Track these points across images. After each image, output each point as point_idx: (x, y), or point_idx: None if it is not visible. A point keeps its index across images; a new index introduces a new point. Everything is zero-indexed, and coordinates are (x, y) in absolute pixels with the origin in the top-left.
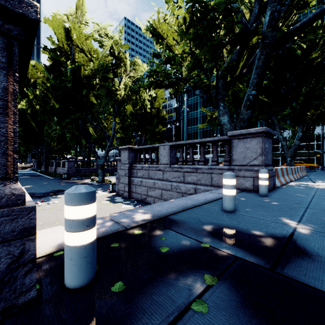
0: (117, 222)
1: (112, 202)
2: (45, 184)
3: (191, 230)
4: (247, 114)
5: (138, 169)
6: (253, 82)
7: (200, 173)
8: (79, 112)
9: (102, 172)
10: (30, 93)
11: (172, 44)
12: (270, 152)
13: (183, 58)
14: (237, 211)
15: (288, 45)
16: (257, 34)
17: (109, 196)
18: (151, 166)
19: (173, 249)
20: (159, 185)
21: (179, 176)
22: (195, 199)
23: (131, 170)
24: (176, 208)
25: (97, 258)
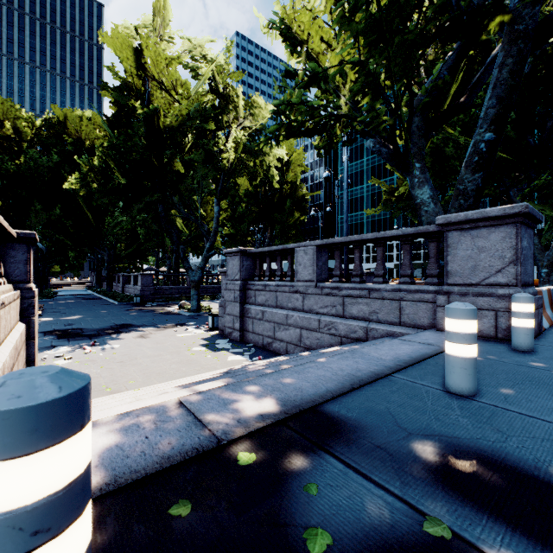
0: (201, 420)
1: (211, 350)
2: (104, 314)
3: (383, 459)
4: (472, 180)
5: (257, 290)
6: (487, 115)
7: (377, 299)
8: (158, 192)
9: (197, 294)
10: (83, 164)
11: (321, 54)
12: (531, 257)
13: (343, 73)
14: (483, 395)
15: None
16: (499, 13)
17: (207, 337)
18: (280, 284)
19: (345, 542)
20: (295, 320)
21: (333, 304)
22: (373, 357)
23: (246, 292)
24: (337, 383)
25: None
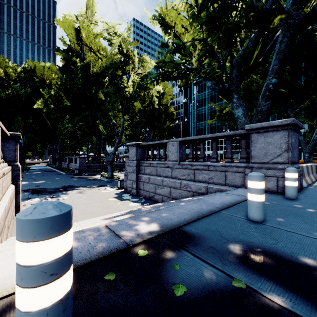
0: (118, 234)
1: (119, 200)
2: (58, 180)
3: (213, 253)
4: (265, 105)
5: (146, 166)
6: (273, 69)
7: (213, 171)
8: (89, 110)
9: (111, 169)
10: (45, 93)
11: (182, 34)
12: (297, 148)
13: (194, 45)
14: (267, 221)
15: (315, 25)
16: (279, 13)
17: (117, 192)
18: (159, 163)
19: (193, 290)
20: (167, 183)
21: (188, 174)
22: (210, 202)
23: (139, 167)
24: (190, 216)
25: (81, 304)
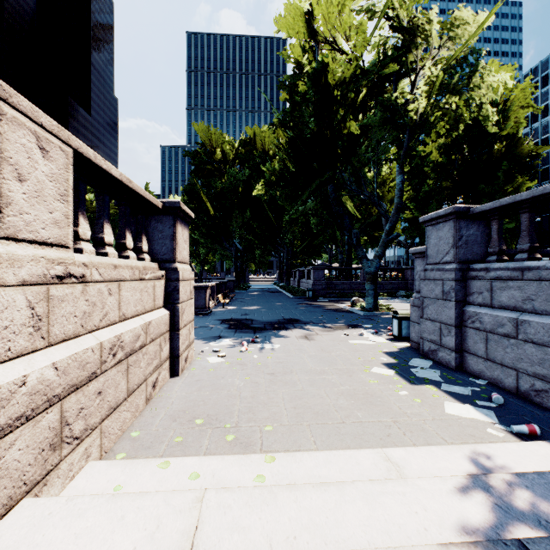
0: None
1: (404, 378)
2: (277, 306)
3: None
4: None
5: (497, 279)
6: None
7: None
8: (328, 170)
9: (373, 290)
10: (266, 169)
11: None
12: None
13: None
14: None
15: None
16: None
17: (393, 350)
18: None
19: None
20: None
21: None
22: None
23: (466, 283)
24: None
25: None
